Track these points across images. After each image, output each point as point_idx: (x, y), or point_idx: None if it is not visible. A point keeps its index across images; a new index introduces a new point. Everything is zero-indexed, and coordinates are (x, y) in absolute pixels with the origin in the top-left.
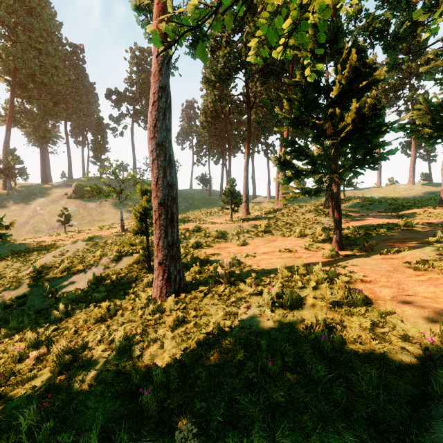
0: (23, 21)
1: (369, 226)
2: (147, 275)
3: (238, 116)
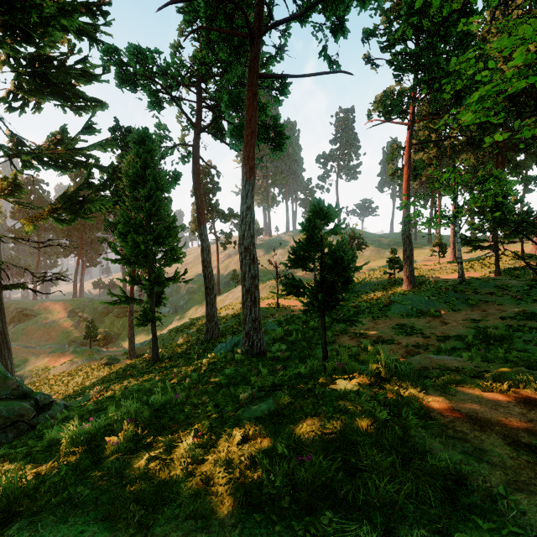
0: None
1: None
2: (395, 285)
3: (449, 161)
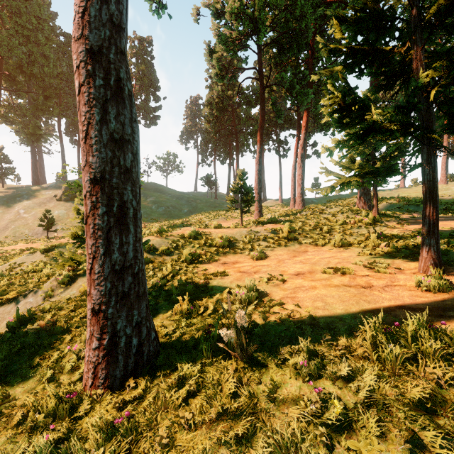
0: (9, 5)
1: (446, 231)
2: None
3: (247, 108)
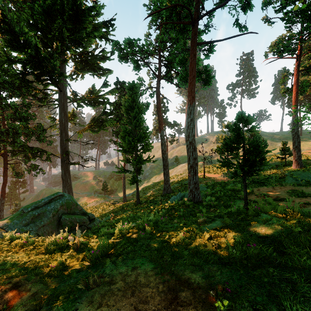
0: None
1: None
2: (286, 166)
3: None
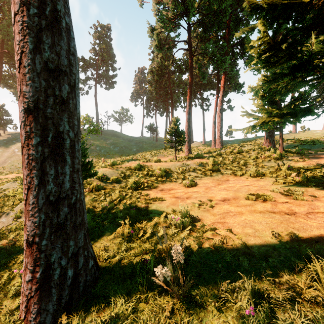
0: (8, 3)
1: None
2: None
3: (179, 75)
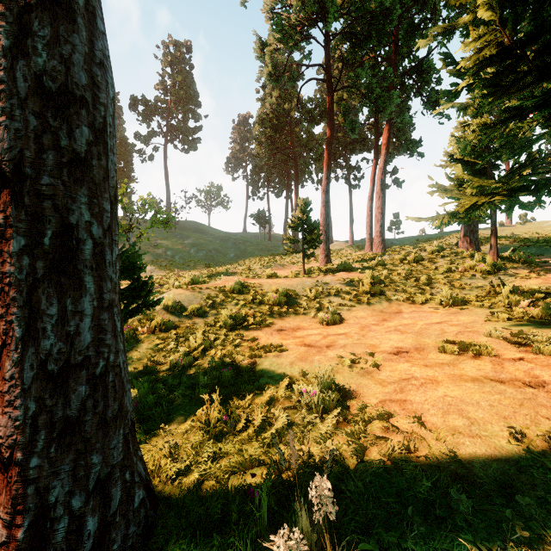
0: None
1: None
2: None
3: (309, 126)
